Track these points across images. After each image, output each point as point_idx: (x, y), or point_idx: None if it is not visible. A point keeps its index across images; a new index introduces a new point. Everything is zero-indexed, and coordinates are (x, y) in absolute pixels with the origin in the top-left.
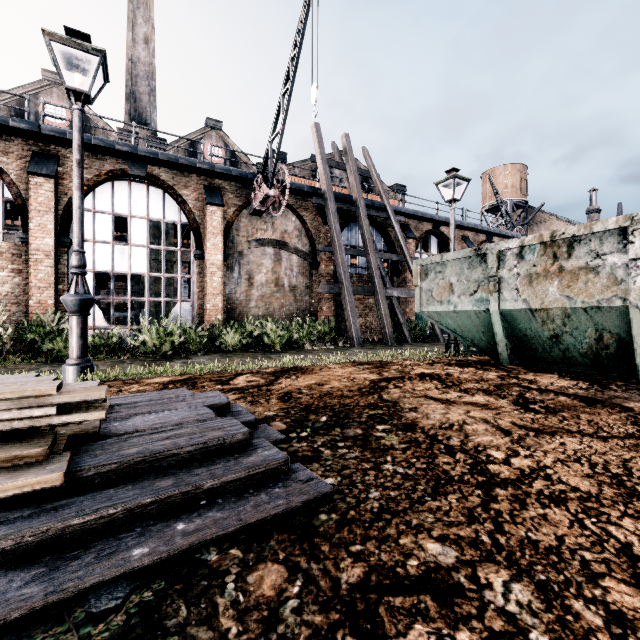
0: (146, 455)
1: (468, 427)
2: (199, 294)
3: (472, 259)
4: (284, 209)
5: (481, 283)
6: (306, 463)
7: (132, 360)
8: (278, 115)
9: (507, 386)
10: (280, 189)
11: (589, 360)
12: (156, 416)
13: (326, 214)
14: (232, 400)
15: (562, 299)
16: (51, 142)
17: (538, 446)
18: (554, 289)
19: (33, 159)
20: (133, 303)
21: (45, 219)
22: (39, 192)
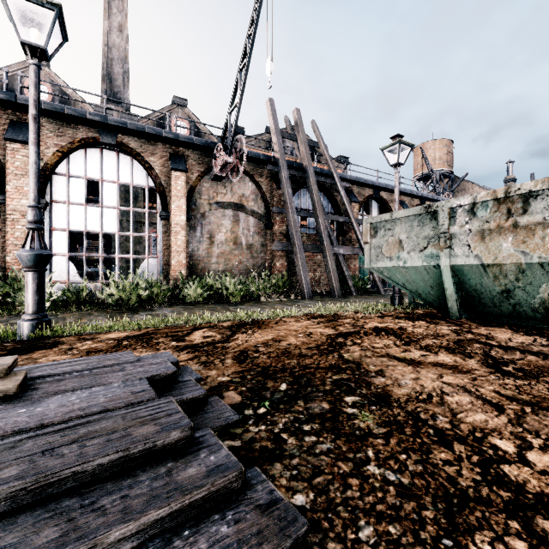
0: (27, 481)
1: (449, 399)
2: (165, 251)
3: (422, 216)
4: (242, 175)
5: (431, 239)
6: (265, 463)
7: (100, 312)
8: (236, 89)
9: (466, 342)
10: (238, 156)
11: (540, 315)
12: (79, 396)
13: (279, 180)
14: (184, 361)
15: (517, 254)
16: (28, 111)
17: (547, 430)
18: (508, 245)
19: (10, 127)
20: (105, 259)
21: (21, 182)
22: (16, 157)
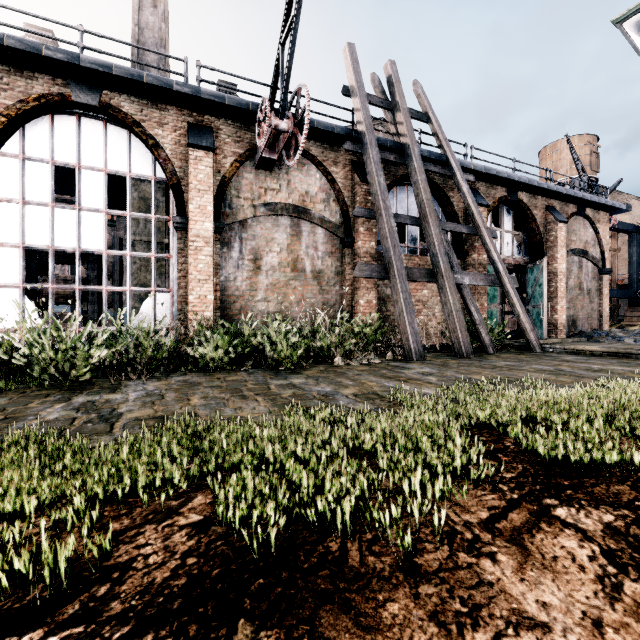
0: None
1: None
2: (180, 281)
3: None
4: (305, 162)
5: None
6: None
7: (3, 394)
8: None
9: None
10: (297, 121)
11: None
12: None
13: (365, 165)
14: None
15: None
16: None
17: None
18: None
19: None
20: (88, 294)
21: None
22: None
